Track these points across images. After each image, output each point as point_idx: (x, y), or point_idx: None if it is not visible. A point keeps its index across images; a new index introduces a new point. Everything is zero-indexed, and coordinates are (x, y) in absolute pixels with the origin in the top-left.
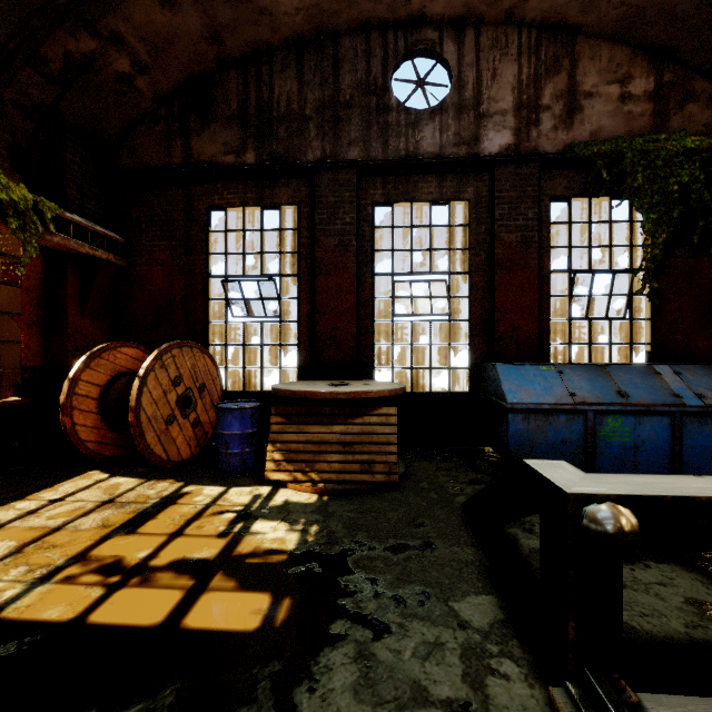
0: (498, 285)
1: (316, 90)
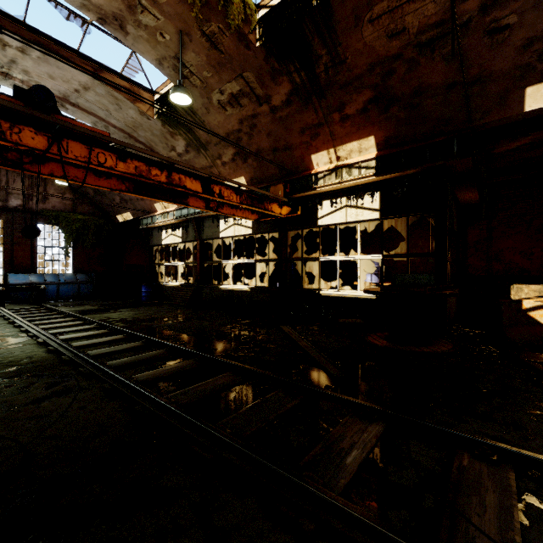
0: (15, 249)
1: None
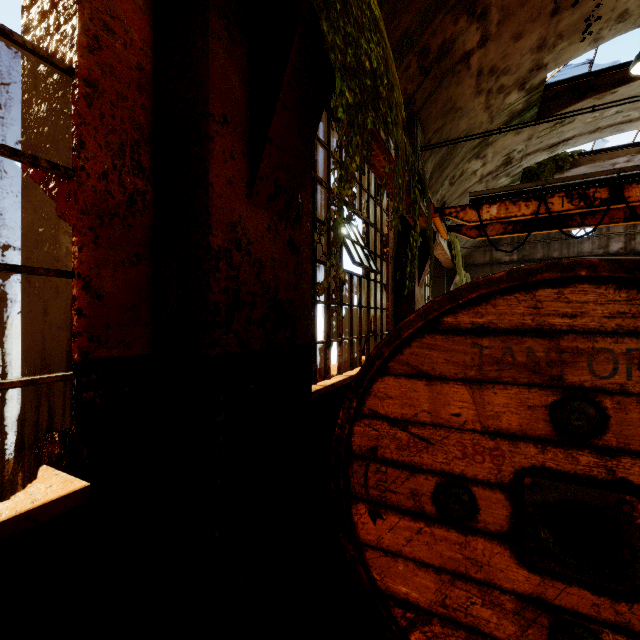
0: None
1: (540, 234)
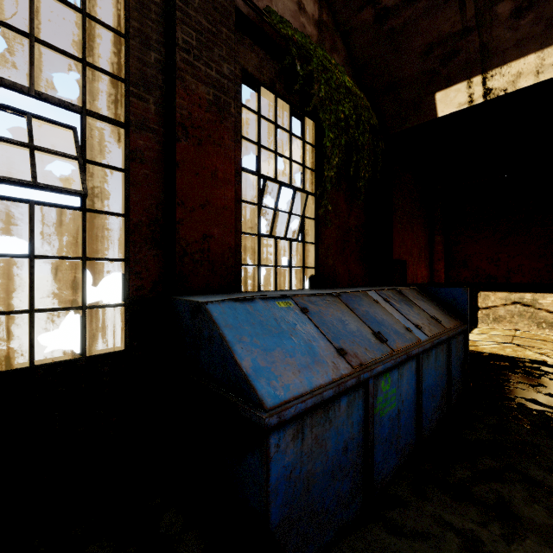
0: (183, 160)
1: None
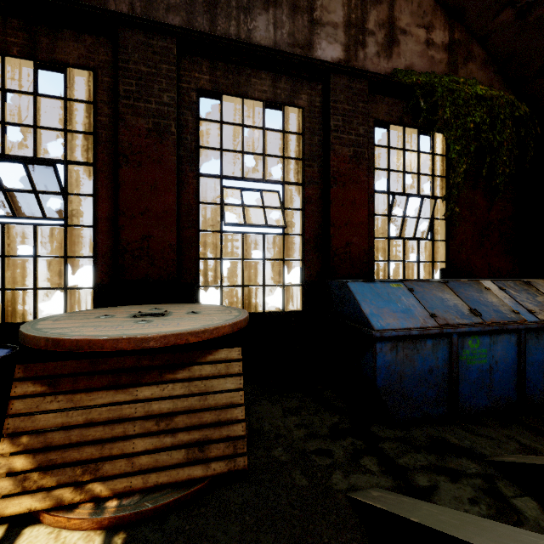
0: (333, 198)
1: None
